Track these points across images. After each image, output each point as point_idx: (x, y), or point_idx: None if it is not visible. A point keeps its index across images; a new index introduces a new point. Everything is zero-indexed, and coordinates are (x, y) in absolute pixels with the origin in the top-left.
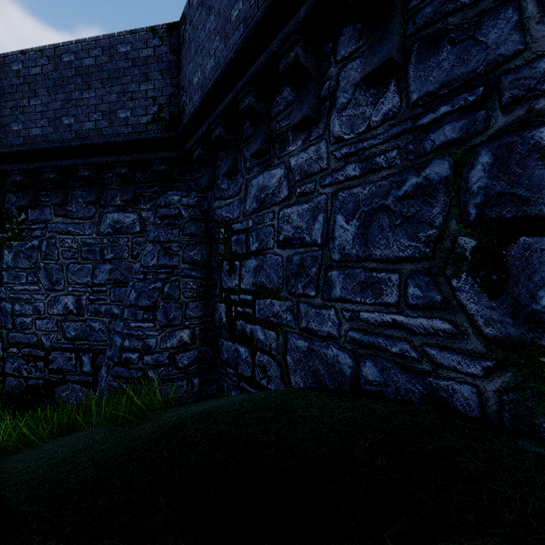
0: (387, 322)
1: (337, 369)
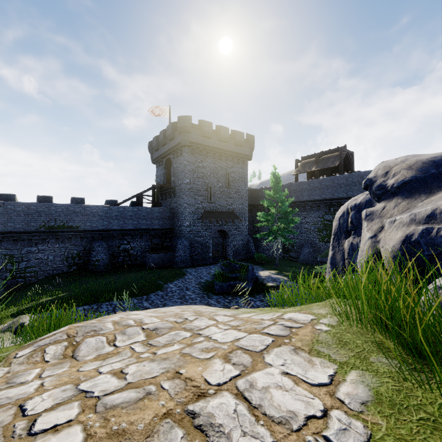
0: (57, 266)
1: (50, 273)
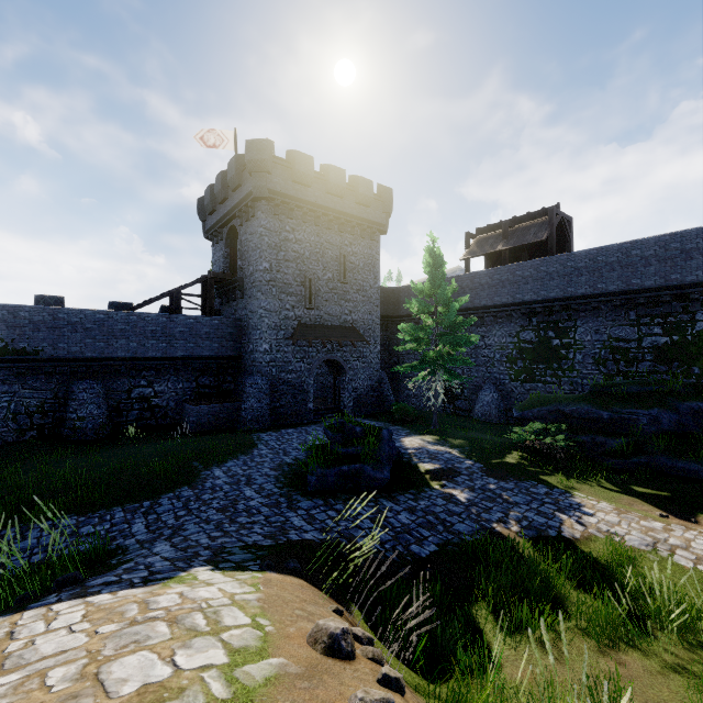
0: None
1: None
